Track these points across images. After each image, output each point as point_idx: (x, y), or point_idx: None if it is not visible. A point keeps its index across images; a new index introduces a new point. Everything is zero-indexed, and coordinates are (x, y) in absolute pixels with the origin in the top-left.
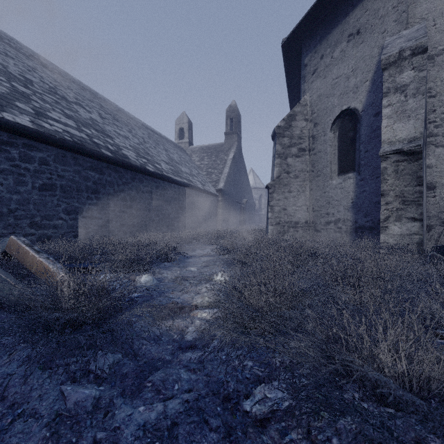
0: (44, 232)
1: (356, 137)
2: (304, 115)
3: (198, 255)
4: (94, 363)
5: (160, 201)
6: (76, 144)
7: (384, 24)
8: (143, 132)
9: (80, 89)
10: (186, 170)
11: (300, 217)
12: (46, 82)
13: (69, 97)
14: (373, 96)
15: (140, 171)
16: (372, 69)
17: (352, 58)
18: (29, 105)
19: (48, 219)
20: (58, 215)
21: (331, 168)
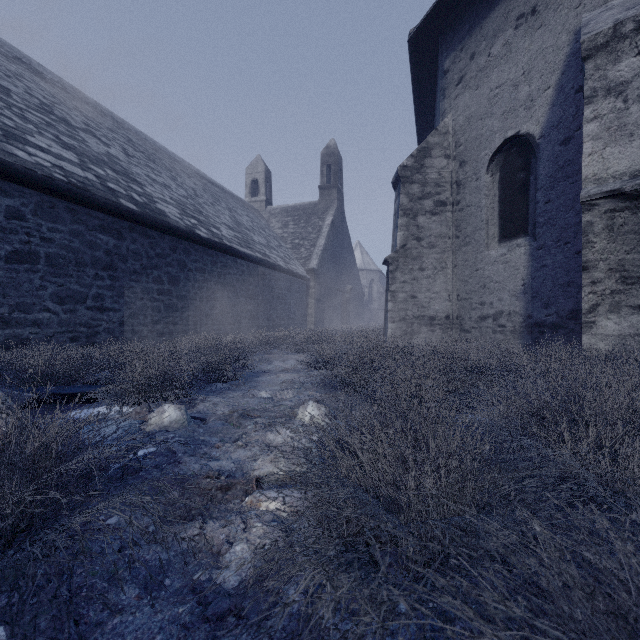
0: (16, 331)
1: (529, 179)
2: (443, 149)
3: (276, 370)
4: None
5: (219, 285)
6: (74, 187)
7: None
8: (195, 182)
9: (96, 114)
10: (261, 240)
11: (437, 309)
12: (35, 96)
13: (74, 121)
14: (560, 111)
15: (185, 237)
16: (558, 67)
17: (523, 54)
18: None
19: (23, 311)
20: (42, 304)
21: (488, 232)
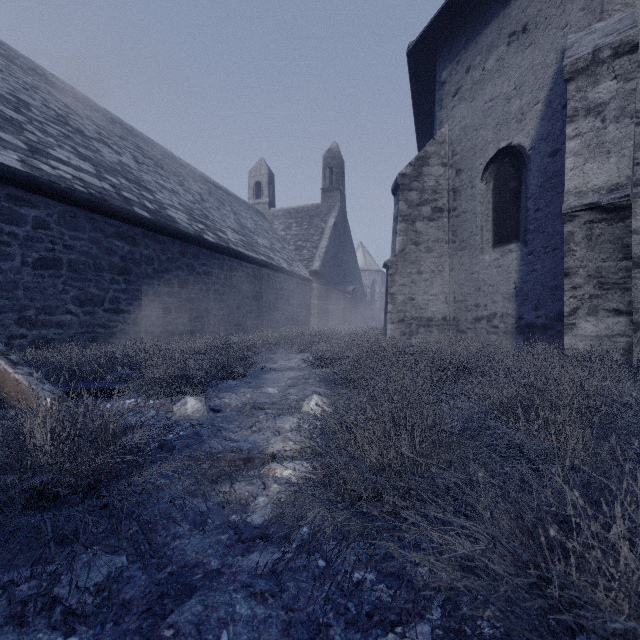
0: (42, 332)
1: (520, 188)
2: (441, 157)
3: (281, 368)
4: (69, 579)
5: (225, 287)
6: (93, 198)
7: (566, 15)
8: (200, 187)
9: (106, 121)
10: (265, 242)
11: (434, 311)
12: (51, 108)
13: (88, 131)
14: (548, 125)
15: (194, 242)
16: (547, 84)
17: (514, 69)
18: (20, 137)
19: (48, 313)
20: (65, 307)
21: (483, 237)
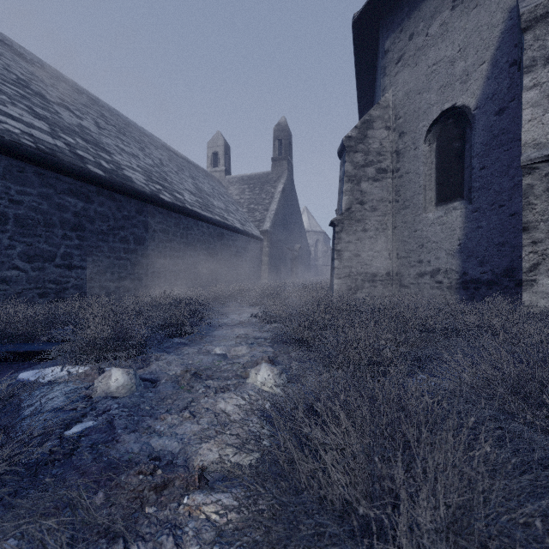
0: None
1: (464, 148)
2: (384, 121)
3: (232, 323)
4: None
5: (181, 245)
6: (42, 153)
7: None
8: (161, 153)
9: (72, 91)
10: (221, 204)
11: (379, 267)
12: (13, 72)
13: (50, 95)
14: (494, 84)
15: (150, 201)
16: (493, 43)
17: (459, 32)
18: None
19: None
20: (11, 262)
21: (426, 196)
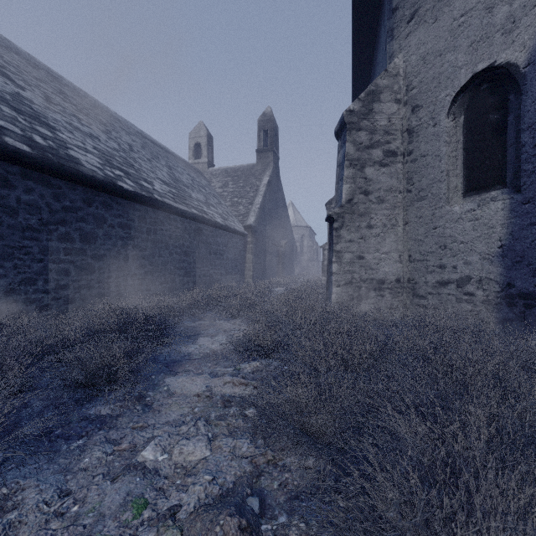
0: None
1: (506, 120)
2: (394, 92)
3: (199, 355)
4: None
5: (148, 242)
6: None
7: None
8: (134, 139)
9: (25, 64)
10: (200, 197)
11: (387, 271)
12: None
13: None
14: None
15: (103, 189)
16: None
17: None
18: None
19: None
20: None
21: (449, 184)
